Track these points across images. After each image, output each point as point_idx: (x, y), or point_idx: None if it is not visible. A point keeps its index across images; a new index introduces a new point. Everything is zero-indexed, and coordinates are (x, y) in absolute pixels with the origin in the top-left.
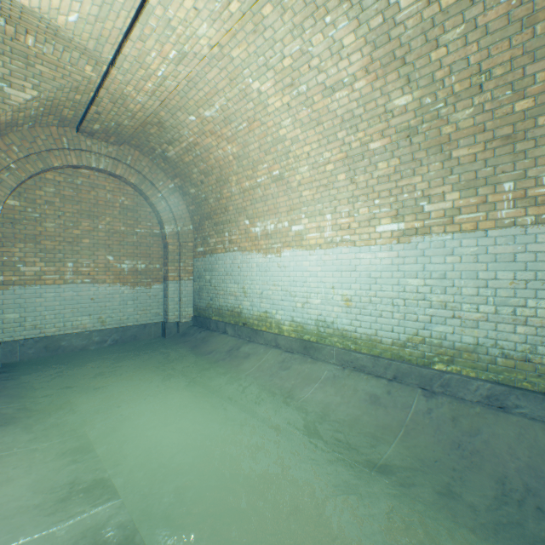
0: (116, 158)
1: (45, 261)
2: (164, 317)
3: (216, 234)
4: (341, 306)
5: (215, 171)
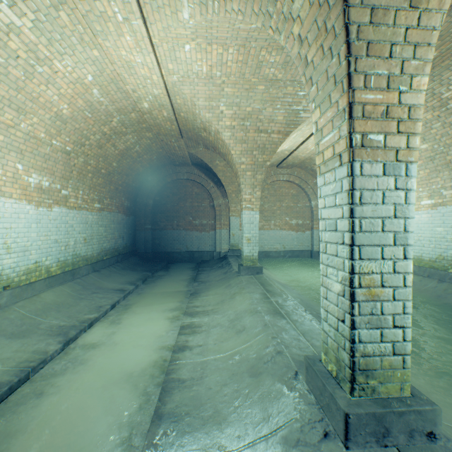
0: (290, 174)
1: (264, 220)
2: (311, 248)
3: None
4: None
5: None
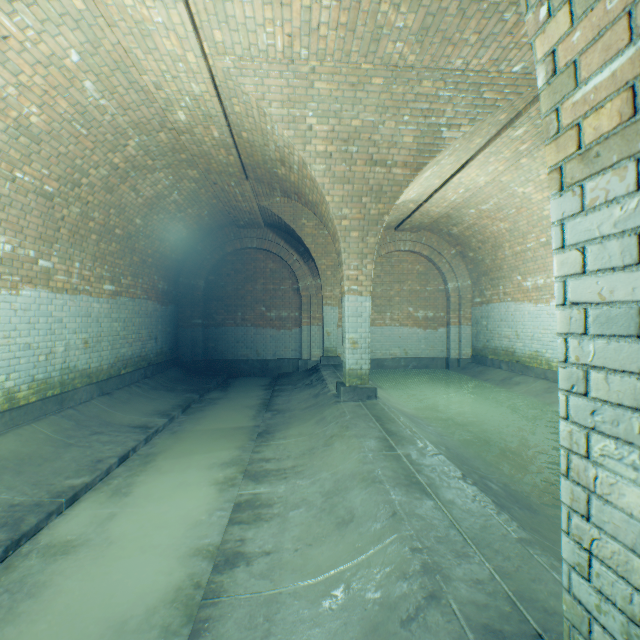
0: (415, 241)
1: (376, 312)
2: (447, 354)
3: (491, 288)
4: None
5: (489, 240)
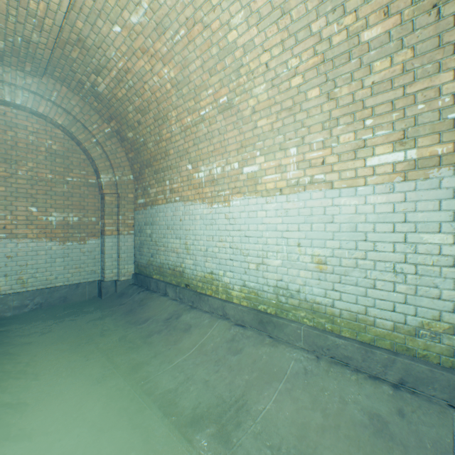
0: (37, 93)
1: None
2: (101, 275)
3: (157, 183)
4: (311, 269)
5: (151, 107)
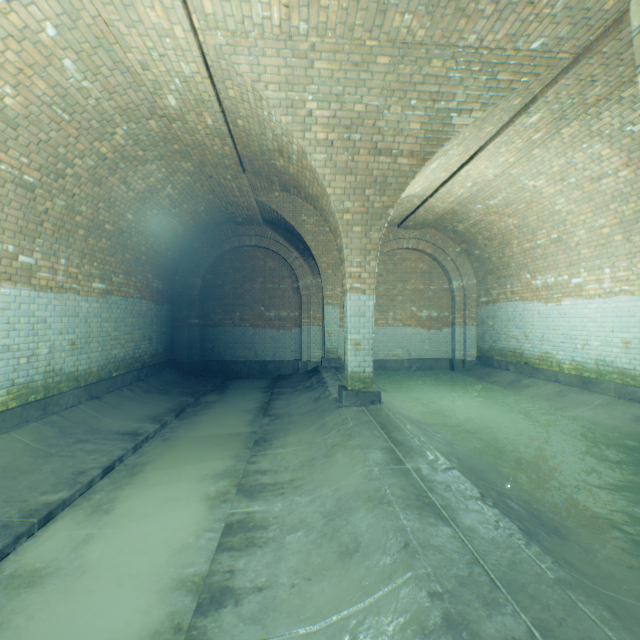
0: (418, 238)
1: (378, 312)
2: (451, 355)
3: (498, 286)
4: (620, 347)
5: (496, 237)
